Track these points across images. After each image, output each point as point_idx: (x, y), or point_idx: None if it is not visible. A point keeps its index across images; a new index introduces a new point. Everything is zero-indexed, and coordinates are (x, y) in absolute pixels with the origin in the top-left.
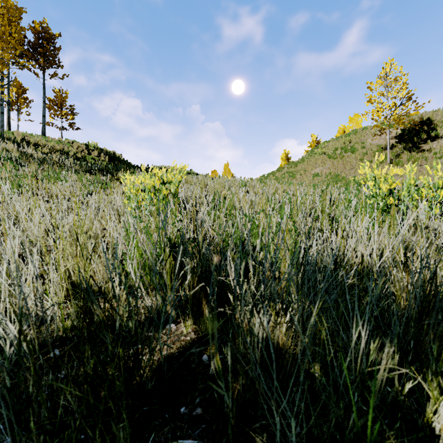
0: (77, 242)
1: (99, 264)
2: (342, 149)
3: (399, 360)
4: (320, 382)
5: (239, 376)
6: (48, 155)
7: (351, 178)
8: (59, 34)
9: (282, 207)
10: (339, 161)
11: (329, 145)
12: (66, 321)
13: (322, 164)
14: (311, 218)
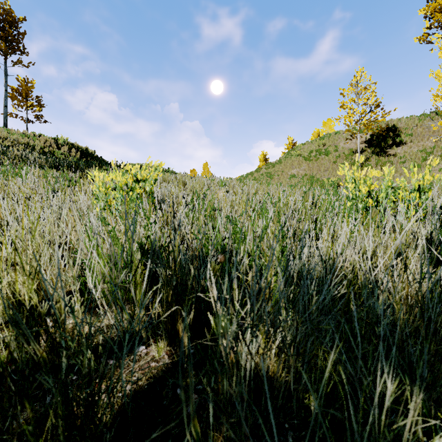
0: (27, 250)
1: (53, 276)
2: (317, 152)
3: (411, 393)
4: (317, 416)
5: (222, 426)
6: (9, 148)
7: (326, 179)
8: (24, 18)
9: (263, 208)
10: (314, 163)
11: (304, 148)
12: (4, 352)
13: (299, 165)
14: (296, 220)
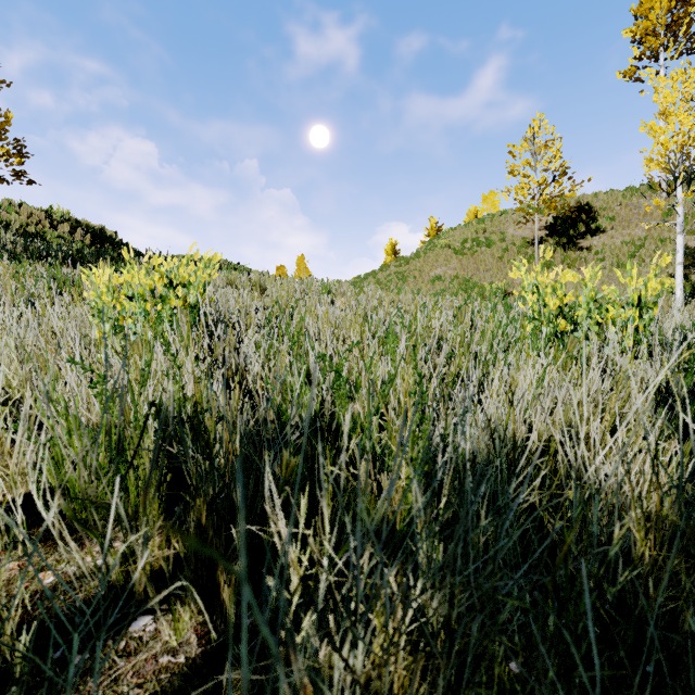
0: None
1: None
2: (474, 242)
3: None
4: None
5: None
6: None
7: (488, 284)
8: None
9: (390, 332)
10: (470, 259)
11: (455, 235)
12: None
13: (446, 262)
14: (444, 357)
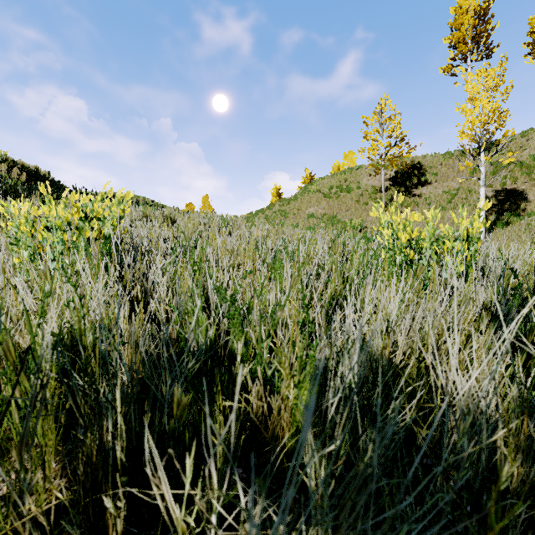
0: None
1: None
2: (338, 188)
3: None
4: None
5: None
6: None
7: (348, 221)
8: None
9: (277, 259)
10: (335, 201)
11: (324, 182)
12: None
13: (318, 203)
14: (323, 283)
